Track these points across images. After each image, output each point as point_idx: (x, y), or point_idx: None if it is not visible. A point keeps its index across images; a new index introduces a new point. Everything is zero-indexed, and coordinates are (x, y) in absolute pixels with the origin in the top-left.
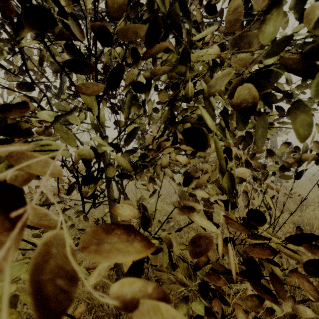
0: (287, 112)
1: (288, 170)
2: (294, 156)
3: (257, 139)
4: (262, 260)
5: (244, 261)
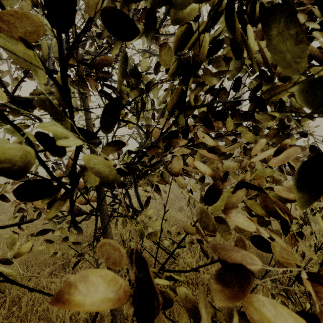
0: None
1: None
2: None
3: None
4: None
5: None
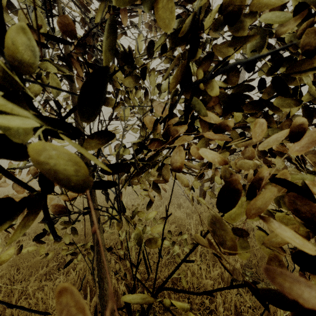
0: None
1: None
2: None
3: None
4: None
5: None
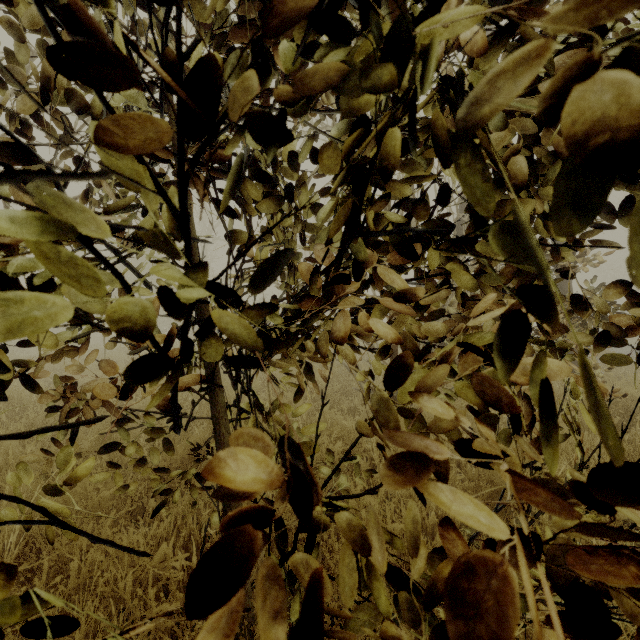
0: (622, 213)
1: (624, 344)
2: (639, 312)
3: (636, 258)
4: (603, 586)
5: (554, 585)
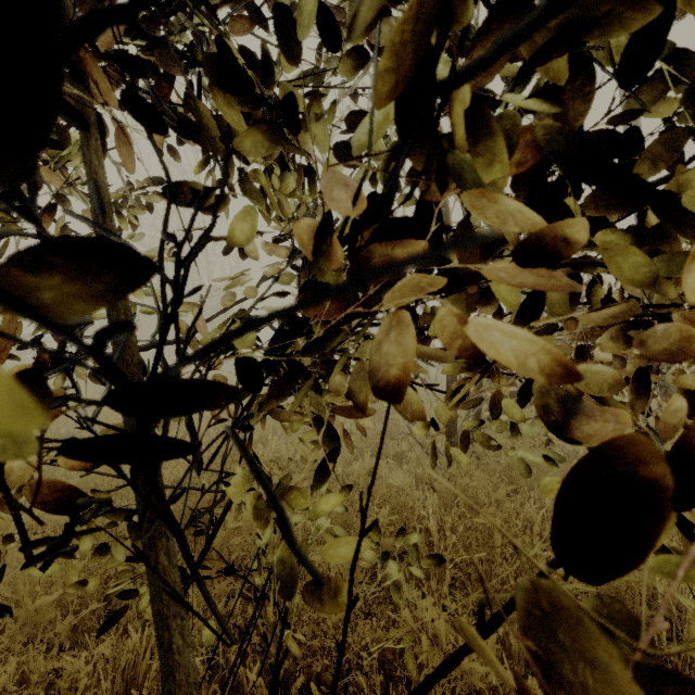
0: None
1: None
2: None
3: None
4: None
5: None
